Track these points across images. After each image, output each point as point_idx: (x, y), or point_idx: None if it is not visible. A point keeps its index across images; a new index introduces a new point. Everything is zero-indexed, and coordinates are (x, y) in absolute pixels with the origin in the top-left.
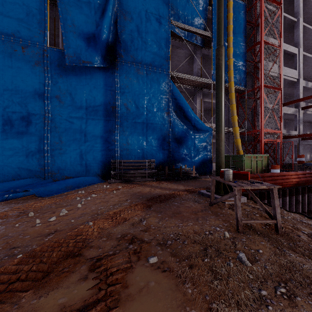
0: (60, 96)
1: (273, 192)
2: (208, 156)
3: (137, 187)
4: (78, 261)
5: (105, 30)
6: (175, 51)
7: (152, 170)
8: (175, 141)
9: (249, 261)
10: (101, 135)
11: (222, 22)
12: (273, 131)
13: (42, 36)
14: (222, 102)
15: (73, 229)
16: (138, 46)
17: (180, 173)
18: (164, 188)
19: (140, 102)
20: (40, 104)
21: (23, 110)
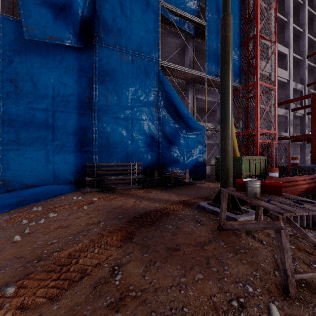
0: (17, 80)
1: None
2: (202, 158)
3: (118, 198)
4: None
5: (79, 1)
6: (165, 41)
7: (139, 176)
8: (166, 141)
9: None
10: (74, 132)
11: None
12: (268, 132)
13: None
14: (229, 87)
15: None
16: (121, 26)
17: (171, 178)
18: (152, 200)
19: (124, 93)
20: None
21: None
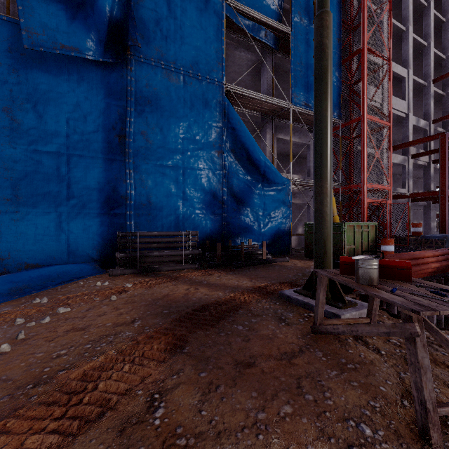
0: (14, 110)
1: None
2: (285, 225)
3: (163, 284)
4: None
5: None
6: (232, 55)
7: (194, 250)
8: (233, 200)
9: None
10: (99, 187)
11: None
12: (379, 187)
13: None
14: (327, 120)
15: None
16: (168, 33)
17: (241, 254)
18: (213, 286)
19: (173, 130)
20: None
21: None
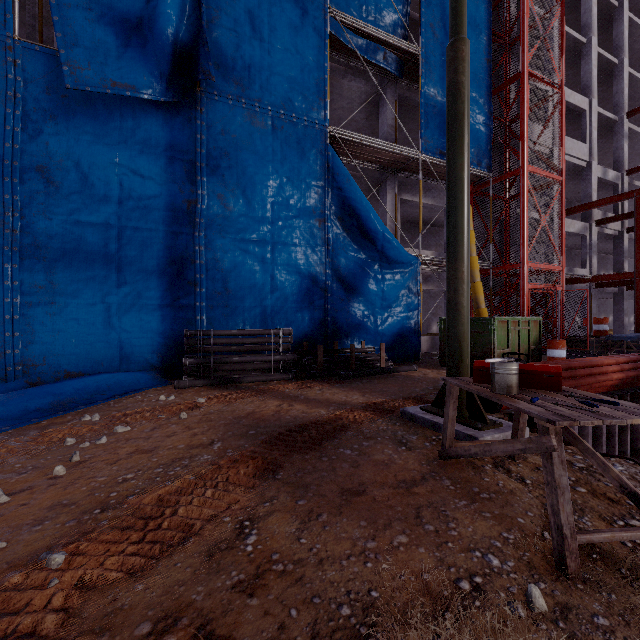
0: (50, 169)
1: None
2: (412, 321)
3: (246, 399)
4: None
5: (169, 12)
6: (338, 86)
7: (286, 355)
8: (340, 287)
9: None
10: (160, 270)
11: None
12: (547, 268)
13: None
14: (463, 182)
15: None
16: (252, 60)
17: (351, 360)
18: (313, 402)
19: (258, 192)
20: None
21: None
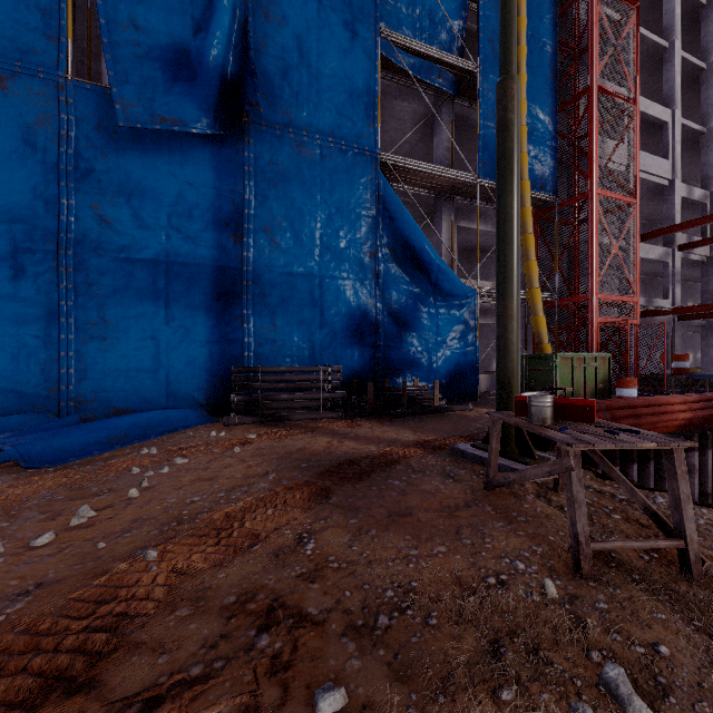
0: (102, 206)
1: (674, 459)
2: (469, 358)
3: (296, 436)
4: (77, 712)
5: (217, 44)
6: (390, 107)
7: (336, 393)
8: (391, 321)
9: (641, 696)
10: (208, 306)
11: (512, 13)
12: (619, 300)
13: (52, 52)
14: (512, 219)
15: (95, 577)
16: (300, 87)
17: (402, 398)
18: (363, 439)
19: (306, 224)
20: (47, 223)
21: (2, 240)
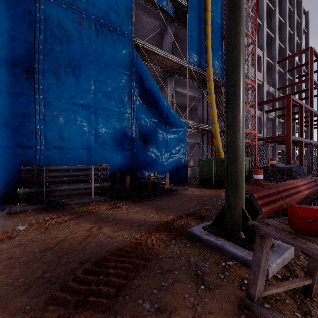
0: None
1: None
2: (183, 160)
3: (64, 223)
4: None
5: None
6: (140, 20)
7: (103, 183)
8: (141, 138)
9: None
10: (3, 121)
11: None
12: (249, 132)
13: None
14: (241, 46)
15: None
16: None
17: (148, 184)
18: (119, 223)
19: (85, 72)
20: None
21: None
